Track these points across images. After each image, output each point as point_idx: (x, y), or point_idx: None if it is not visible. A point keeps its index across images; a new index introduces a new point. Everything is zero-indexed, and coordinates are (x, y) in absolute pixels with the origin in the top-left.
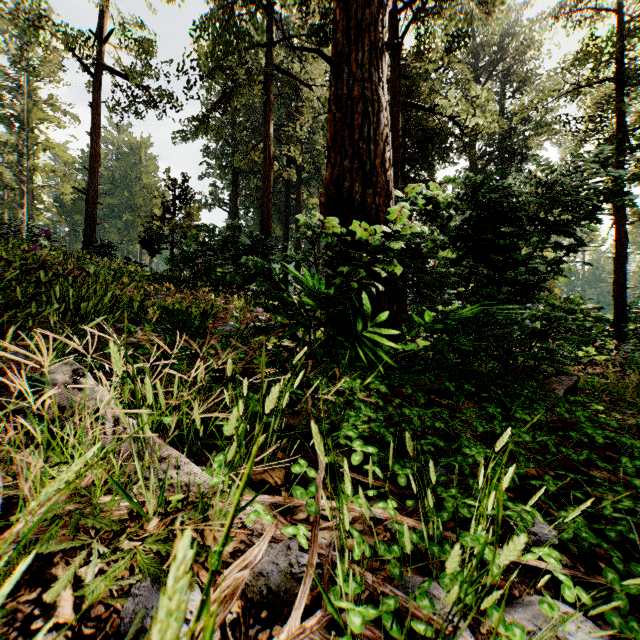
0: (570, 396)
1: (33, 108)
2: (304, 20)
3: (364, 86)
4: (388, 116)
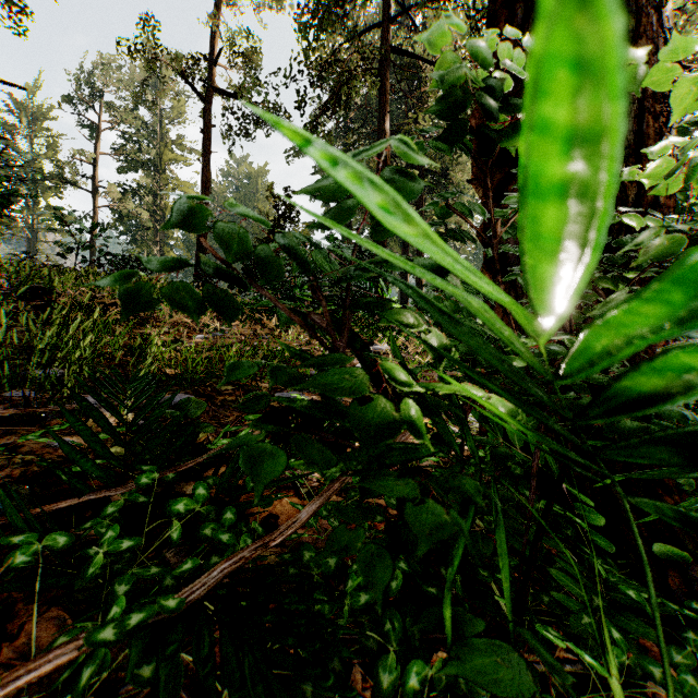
0: None
1: (164, 150)
2: None
3: None
4: None
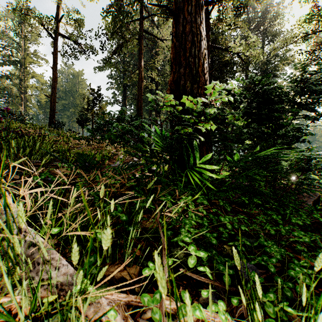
0: (318, 206)
1: (26, 57)
2: None
3: (192, 25)
4: (206, 43)
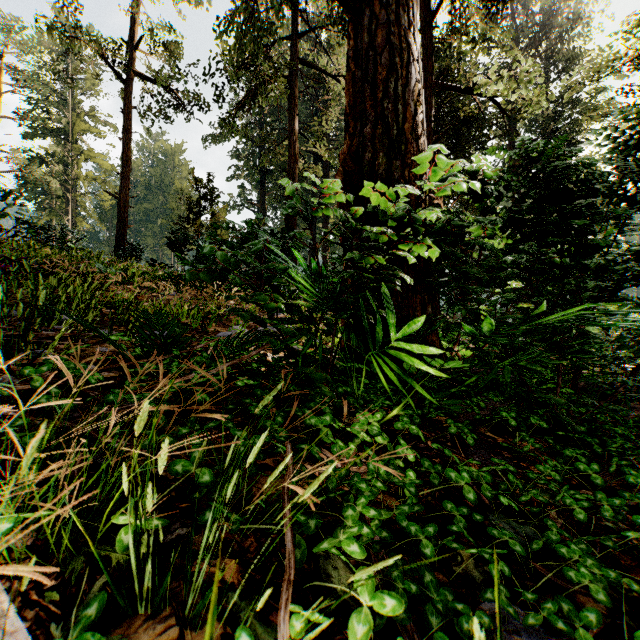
0: None
1: (76, 120)
2: (330, 8)
3: (390, 31)
4: (420, 70)
